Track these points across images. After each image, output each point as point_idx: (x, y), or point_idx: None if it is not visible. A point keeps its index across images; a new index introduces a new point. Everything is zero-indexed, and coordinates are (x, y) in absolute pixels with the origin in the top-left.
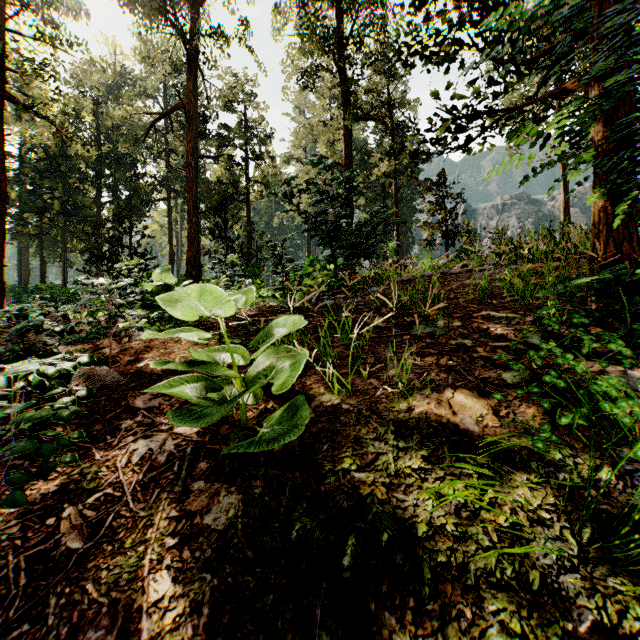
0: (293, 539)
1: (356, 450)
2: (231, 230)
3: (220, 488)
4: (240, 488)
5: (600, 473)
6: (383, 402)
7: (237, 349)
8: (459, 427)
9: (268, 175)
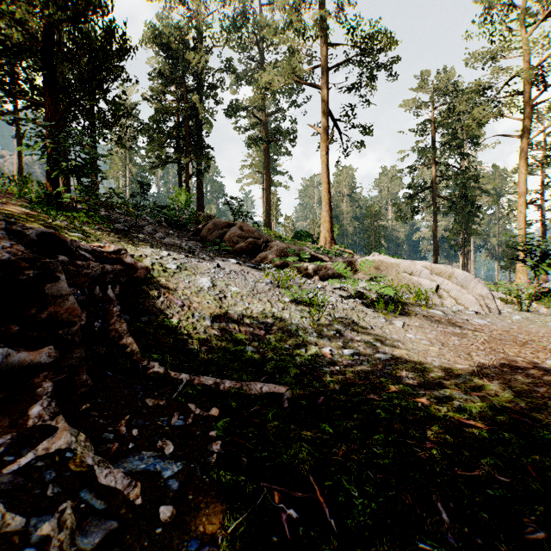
0: None
1: None
2: None
3: None
4: None
5: (50, 220)
6: None
7: None
8: (16, 212)
9: None
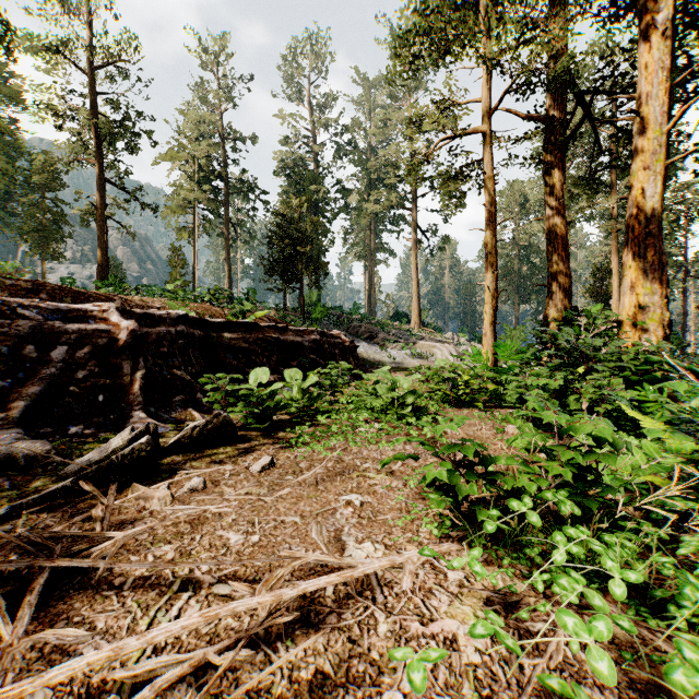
0: None
1: None
2: None
3: None
4: None
5: None
6: None
7: None
8: None
9: None
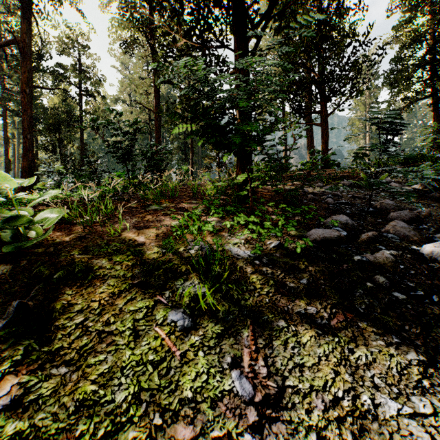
0: (33, 273)
1: (83, 249)
2: (65, 147)
3: (2, 265)
4: (14, 264)
5: (179, 249)
6: (108, 234)
7: (26, 209)
8: (137, 240)
9: (98, 109)
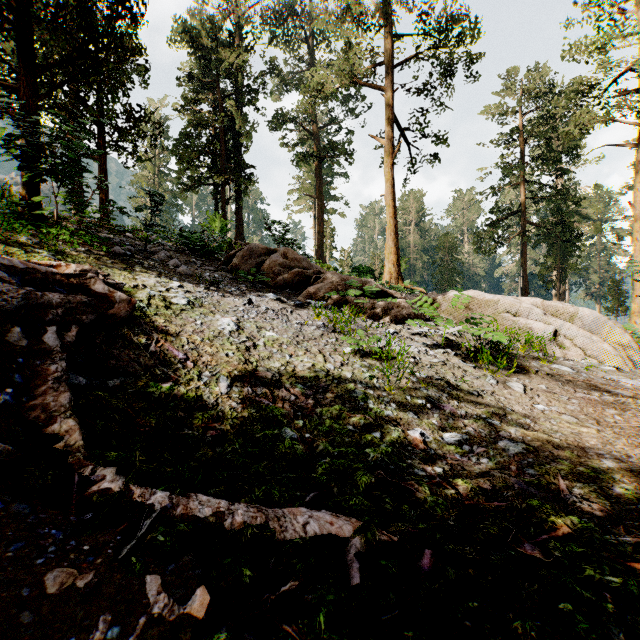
0: None
1: None
2: None
3: None
4: None
5: (10, 236)
6: None
7: None
8: None
9: None
